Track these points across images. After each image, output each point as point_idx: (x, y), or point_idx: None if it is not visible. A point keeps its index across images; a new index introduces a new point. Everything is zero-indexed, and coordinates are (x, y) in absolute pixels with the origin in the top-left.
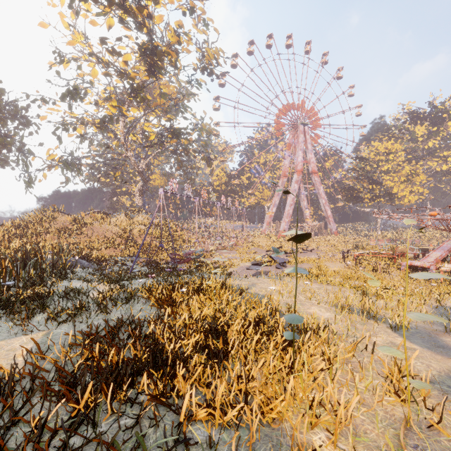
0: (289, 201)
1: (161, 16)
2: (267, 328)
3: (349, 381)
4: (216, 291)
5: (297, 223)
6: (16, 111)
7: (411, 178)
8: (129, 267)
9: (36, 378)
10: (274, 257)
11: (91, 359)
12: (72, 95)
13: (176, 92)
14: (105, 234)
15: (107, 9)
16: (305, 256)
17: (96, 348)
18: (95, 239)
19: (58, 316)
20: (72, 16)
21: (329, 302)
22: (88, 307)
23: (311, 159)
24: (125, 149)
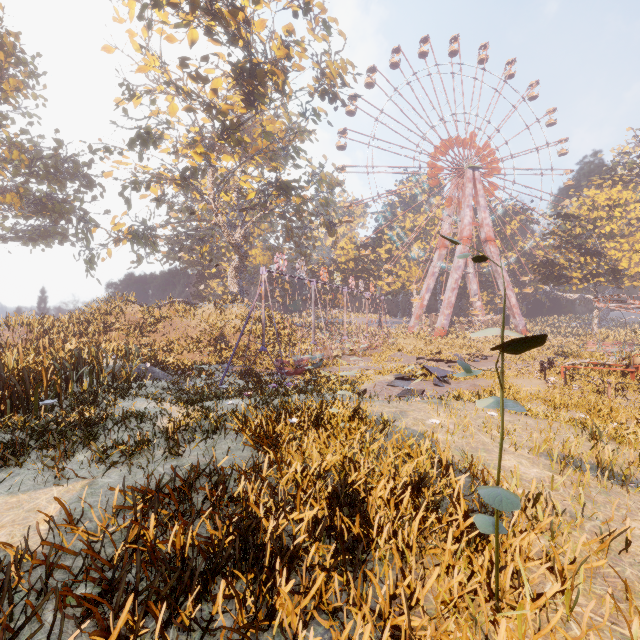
0: (450, 283)
1: (263, 21)
2: (434, 495)
3: (607, 621)
4: (345, 424)
5: (503, 314)
6: (76, 169)
7: None
8: (218, 379)
9: (57, 567)
10: (430, 368)
11: (144, 537)
12: (143, 140)
13: (284, 130)
14: (187, 332)
15: (189, 18)
16: (478, 367)
17: (151, 522)
18: (174, 339)
19: (107, 456)
20: (145, 33)
21: (535, 449)
22: (152, 443)
23: (484, 220)
24: (215, 214)
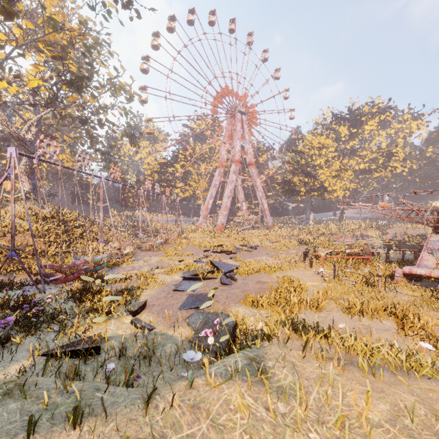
0: (227, 192)
1: None
2: None
3: None
4: None
5: None
6: None
7: (340, 173)
8: None
9: None
10: (216, 263)
11: None
12: None
13: (81, 35)
14: None
15: None
16: (253, 258)
17: None
18: None
19: None
20: None
21: None
22: None
23: (248, 150)
24: None
